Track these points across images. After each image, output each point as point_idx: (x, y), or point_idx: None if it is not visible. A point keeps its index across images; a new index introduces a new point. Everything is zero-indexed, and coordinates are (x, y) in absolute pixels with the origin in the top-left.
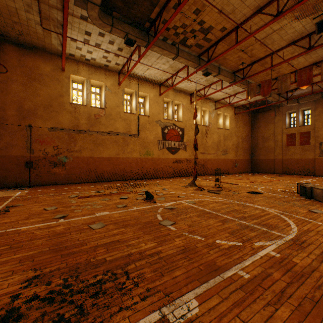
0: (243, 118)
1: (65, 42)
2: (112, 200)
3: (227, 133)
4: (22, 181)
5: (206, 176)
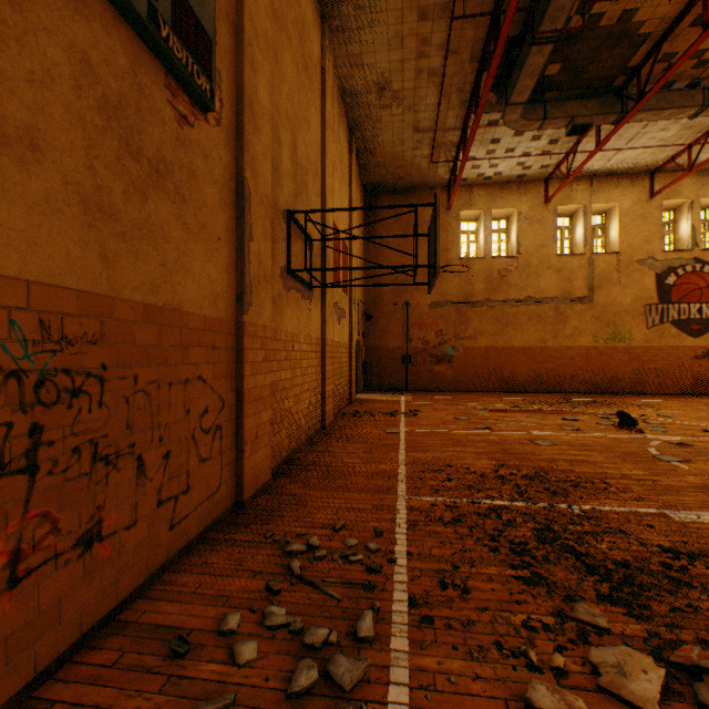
0: None
1: (462, 171)
2: (548, 419)
3: None
4: (398, 383)
5: None
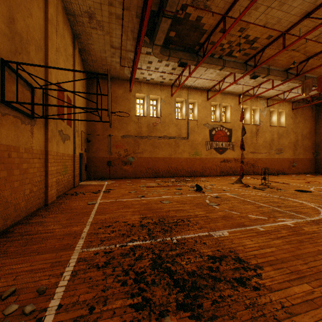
0: (304, 112)
1: (135, 73)
2: (170, 189)
3: (282, 131)
4: (105, 175)
5: (255, 175)
